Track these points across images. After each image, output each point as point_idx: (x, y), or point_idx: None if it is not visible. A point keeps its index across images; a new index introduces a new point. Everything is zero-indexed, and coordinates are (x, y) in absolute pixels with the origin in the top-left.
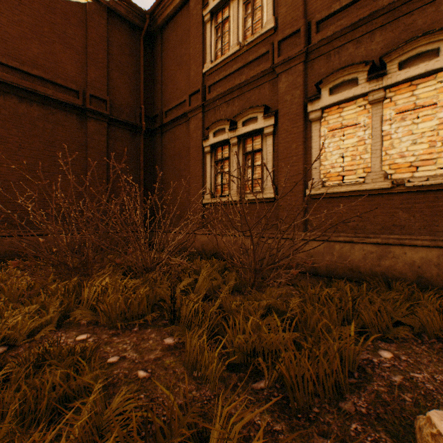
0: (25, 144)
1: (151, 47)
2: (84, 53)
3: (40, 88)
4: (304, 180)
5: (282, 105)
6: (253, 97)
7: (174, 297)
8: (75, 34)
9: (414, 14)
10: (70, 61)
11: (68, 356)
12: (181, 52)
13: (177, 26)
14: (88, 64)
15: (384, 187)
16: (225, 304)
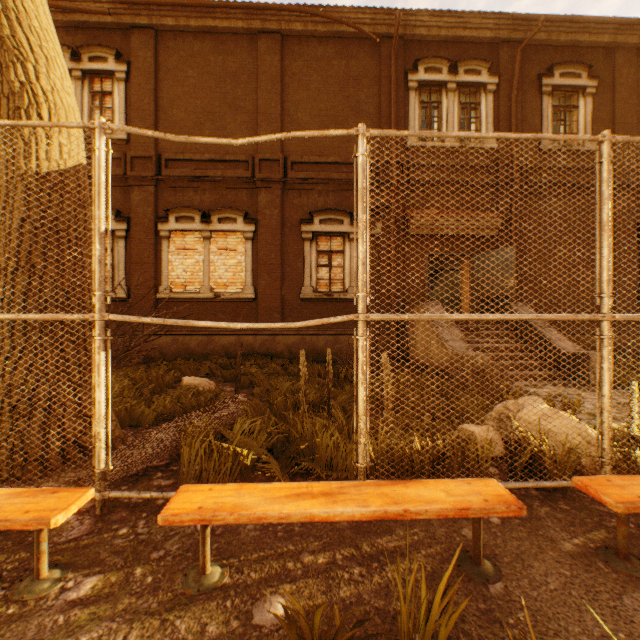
0: None
1: None
2: None
3: None
4: (157, 285)
5: (135, 215)
6: None
7: None
8: None
9: (227, 190)
10: None
11: None
12: None
13: None
14: None
15: (211, 297)
16: None
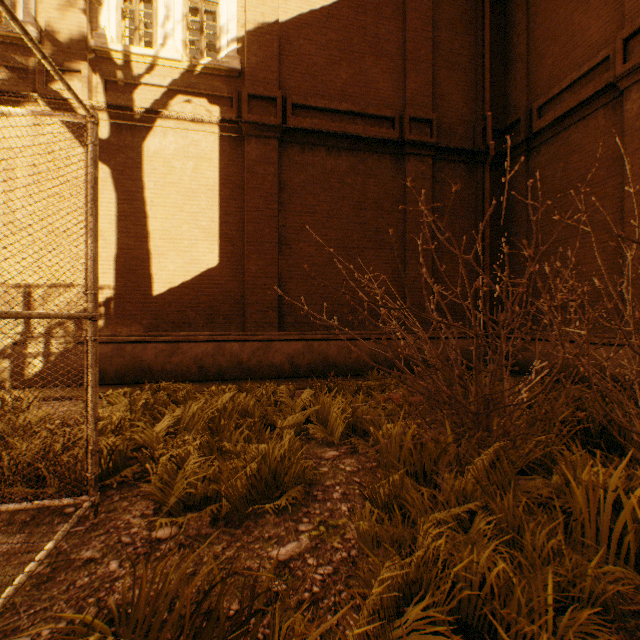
0: (333, 211)
1: (500, 3)
2: (399, 57)
3: (349, 127)
4: None
5: None
6: None
7: None
8: (389, 33)
9: None
10: (383, 75)
11: None
12: None
13: None
14: (405, 72)
15: None
16: None
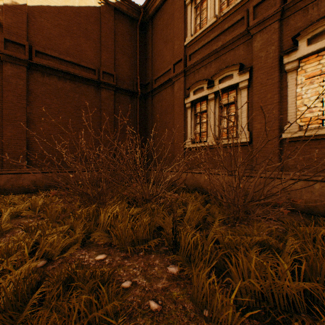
0: (62, 109)
1: (144, 33)
2: (98, 42)
3: (71, 69)
4: (279, 125)
5: (256, 61)
6: (228, 58)
7: (175, 230)
8: (93, 30)
9: None
10: (90, 49)
11: (90, 278)
12: (166, 33)
13: (164, 13)
14: (101, 50)
15: None
16: (219, 237)
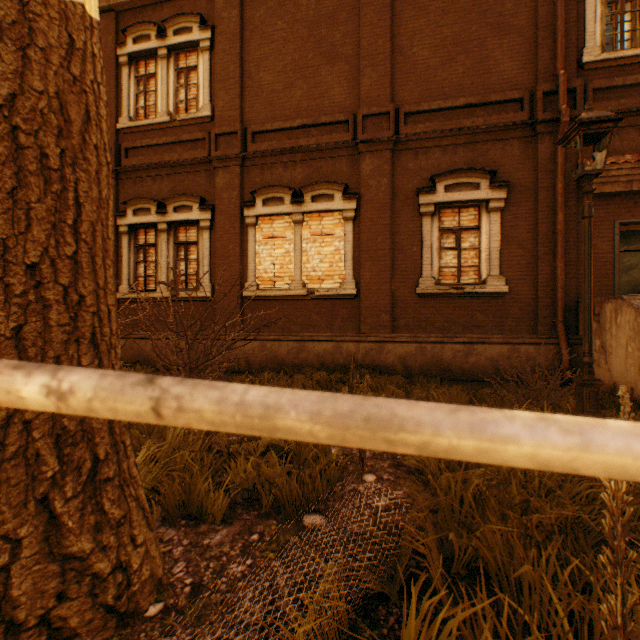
0: None
1: None
2: None
3: None
4: (242, 281)
5: (219, 201)
6: (188, 182)
7: None
8: None
9: (322, 161)
10: None
11: None
12: None
13: None
14: None
15: (303, 294)
16: None
